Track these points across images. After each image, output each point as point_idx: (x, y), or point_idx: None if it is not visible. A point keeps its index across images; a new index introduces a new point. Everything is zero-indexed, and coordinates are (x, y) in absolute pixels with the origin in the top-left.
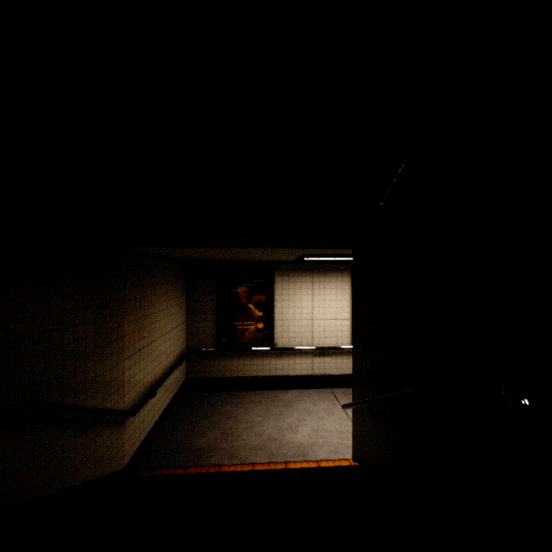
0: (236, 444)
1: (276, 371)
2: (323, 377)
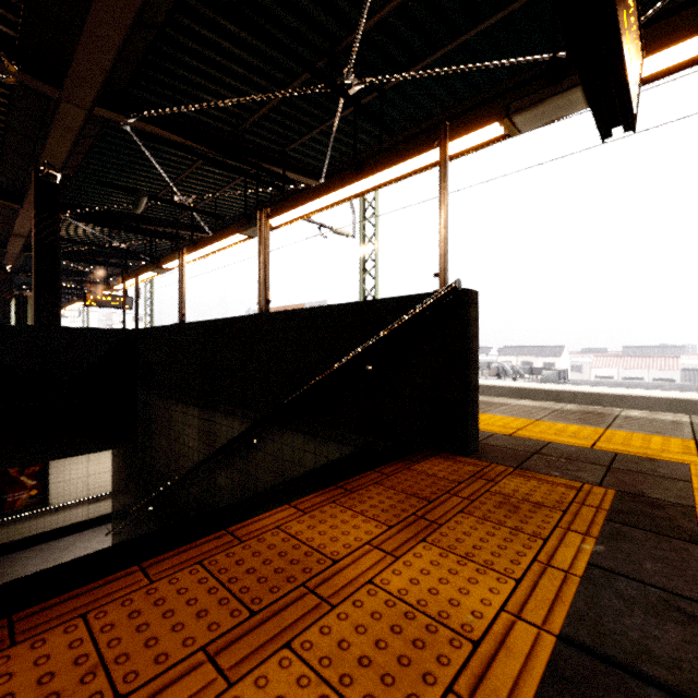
0: None
1: (51, 526)
2: (98, 518)
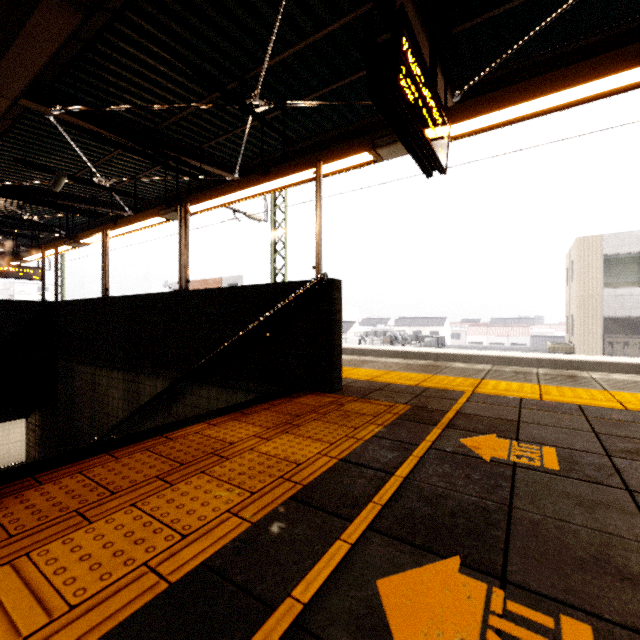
0: None
1: None
2: None
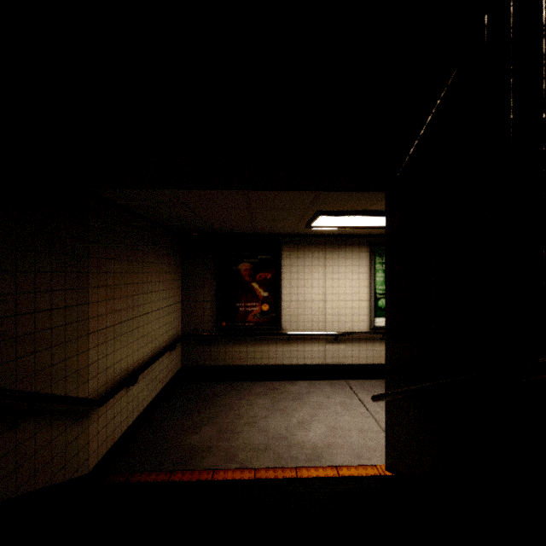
0: (236, 443)
1: (283, 359)
2: (336, 367)
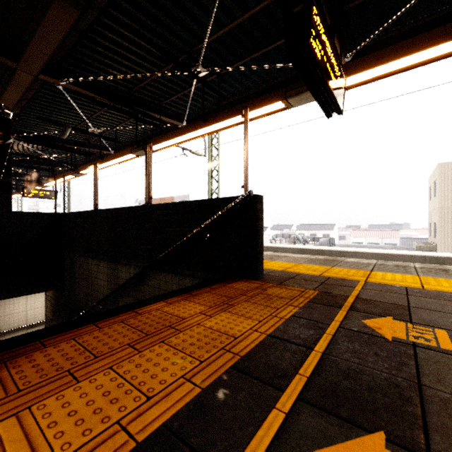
0: None
1: None
2: None
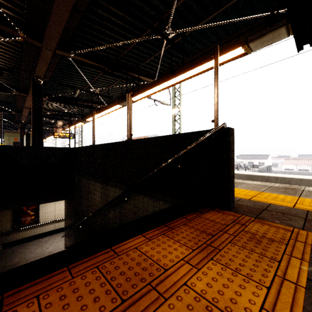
0: (27, 258)
1: (40, 232)
2: (59, 229)
